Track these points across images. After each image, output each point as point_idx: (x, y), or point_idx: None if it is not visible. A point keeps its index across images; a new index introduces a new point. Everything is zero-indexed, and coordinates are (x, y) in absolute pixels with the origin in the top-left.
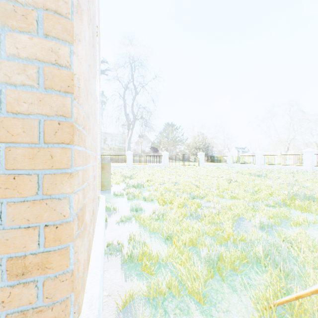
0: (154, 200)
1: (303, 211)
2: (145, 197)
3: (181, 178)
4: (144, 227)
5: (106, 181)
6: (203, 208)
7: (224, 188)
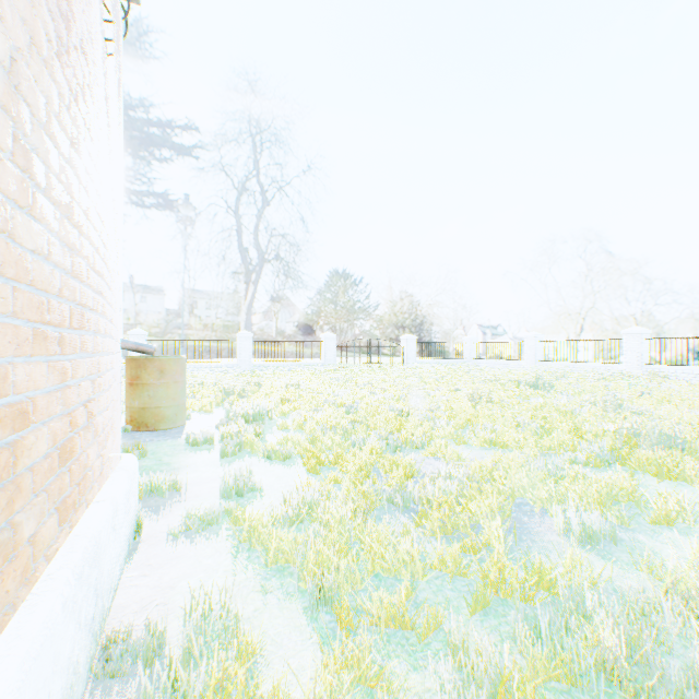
0: (294, 456)
1: (666, 478)
2: (269, 449)
3: (363, 395)
4: (253, 553)
5: (170, 405)
6: (422, 479)
7: (466, 417)
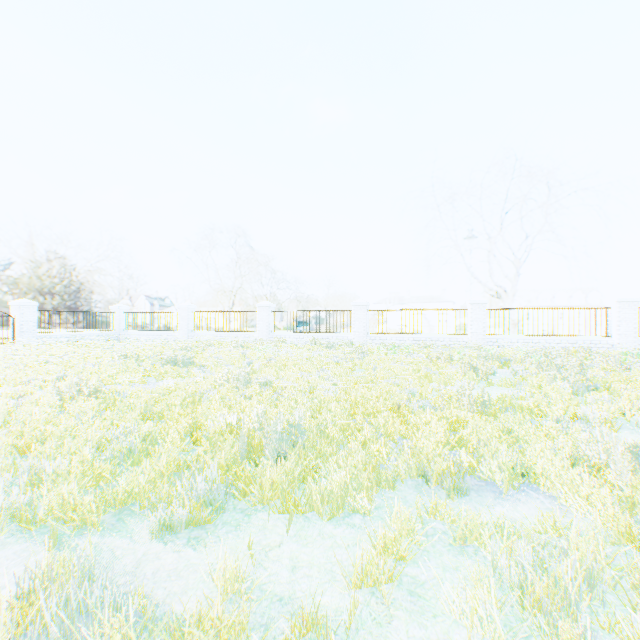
0: None
1: (292, 516)
2: None
3: None
4: None
5: None
6: None
7: (15, 444)
